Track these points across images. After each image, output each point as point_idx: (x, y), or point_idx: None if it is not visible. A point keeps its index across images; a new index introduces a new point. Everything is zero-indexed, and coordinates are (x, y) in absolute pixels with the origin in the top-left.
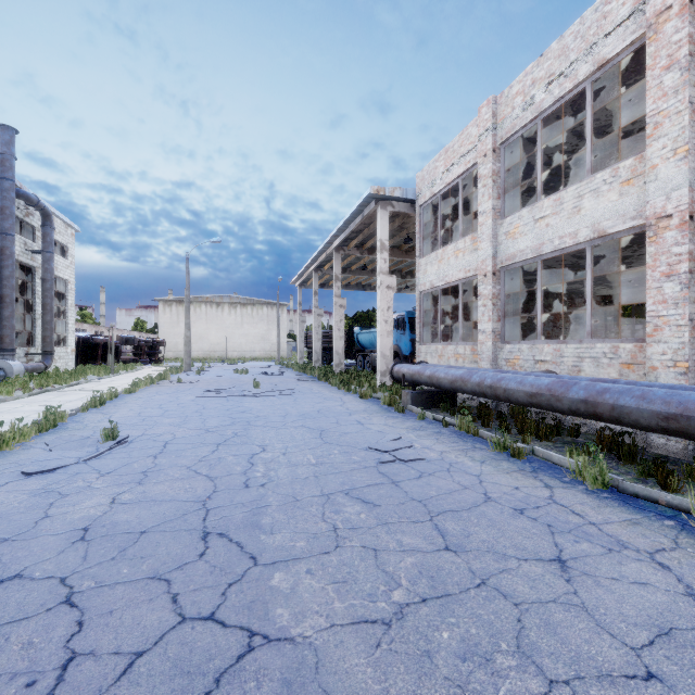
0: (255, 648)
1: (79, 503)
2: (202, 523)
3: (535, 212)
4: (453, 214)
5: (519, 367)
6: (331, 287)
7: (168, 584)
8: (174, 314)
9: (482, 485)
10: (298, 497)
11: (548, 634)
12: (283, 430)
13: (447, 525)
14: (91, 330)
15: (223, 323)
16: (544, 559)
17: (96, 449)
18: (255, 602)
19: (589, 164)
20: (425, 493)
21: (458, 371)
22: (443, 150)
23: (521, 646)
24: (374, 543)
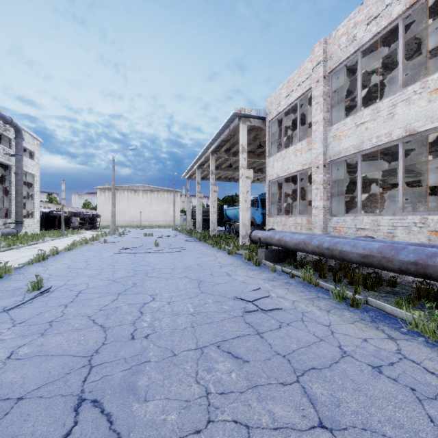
0: None
1: None
2: (80, 386)
3: (357, 119)
4: (291, 127)
5: (344, 233)
6: (208, 179)
7: None
8: (107, 197)
9: (335, 337)
10: (175, 351)
11: None
12: (171, 281)
13: (315, 388)
14: (53, 208)
15: (138, 203)
16: None
17: (22, 298)
18: None
19: (401, 81)
20: (287, 346)
21: (301, 236)
22: (286, 81)
23: None
24: (246, 416)
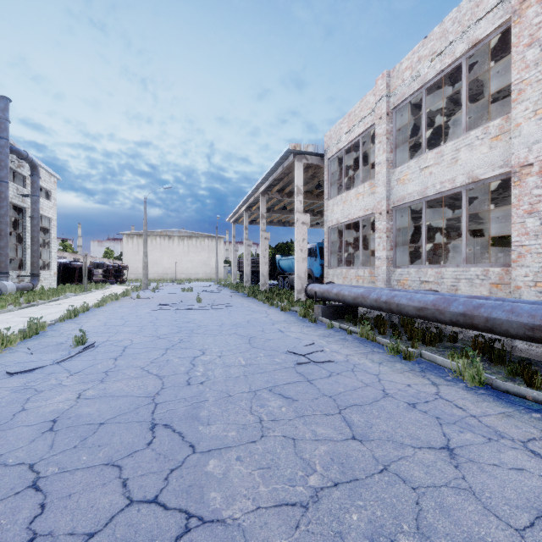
0: (191, 530)
1: (51, 398)
2: (151, 416)
3: (421, 162)
4: (354, 165)
5: (408, 286)
6: (258, 223)
7: (120, 470)
8: (135, 245)
9: (381, 383)
10: (230, 393)
11: (443, 516)
12: (220, 337)
13: (353, 417)
14: (70, 257)
15: (173, 251)
16: (435, 448)
17: (68, 352)
18: (193, 486)
19: (464, 124)
20: (334, 390)
21: (359, 290)
22: (347, 114)
23: (420, 528)
24: (293, 433)
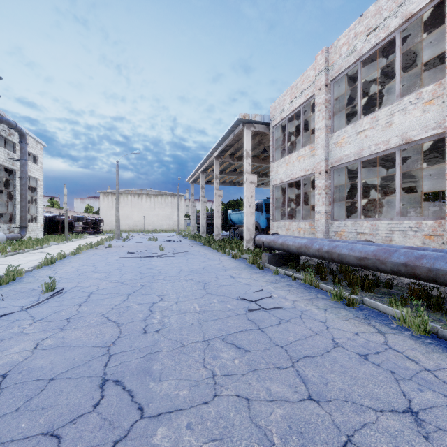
0: None
1: (8, 348)
2: (103, 370)
3: (357, 127)
4: (295, 132)
5: (345, 237)
6: (213, 183)
7: (58, 443)
8: (110, 201)
9: (329, 331)
10: (184, 343)
11: None
12: (177, 283)
13: (307, 371)
14: (56, 212)
15: (142, 207)
16: (398, 411)
17: (37, 298)
18: None
19: (398, 91)
20: (285, 339)
21: (303, 240)
22: (289, 87)
23: None
24: (246, 392)
